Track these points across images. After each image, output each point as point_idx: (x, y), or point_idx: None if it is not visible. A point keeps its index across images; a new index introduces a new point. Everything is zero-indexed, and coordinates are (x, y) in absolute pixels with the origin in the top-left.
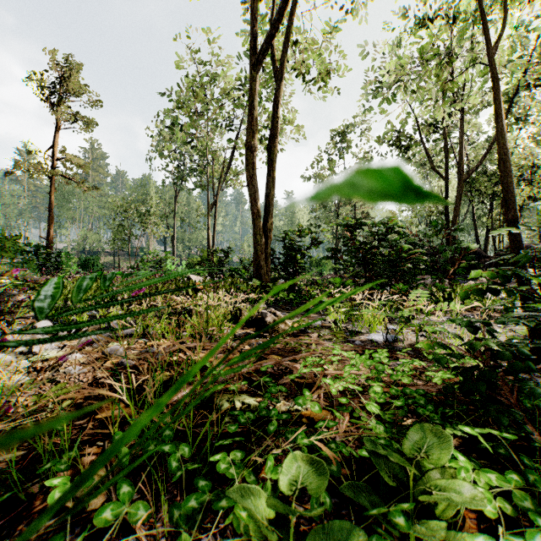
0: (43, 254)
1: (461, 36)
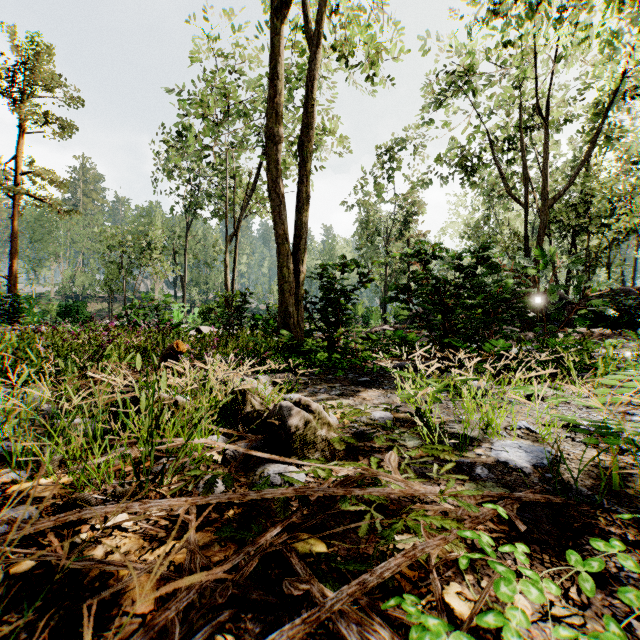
0: None
1: None
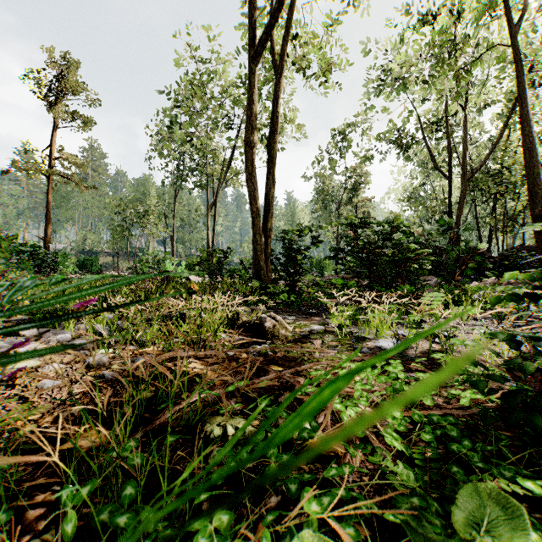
0: (39, 254)
1: (476, 19)
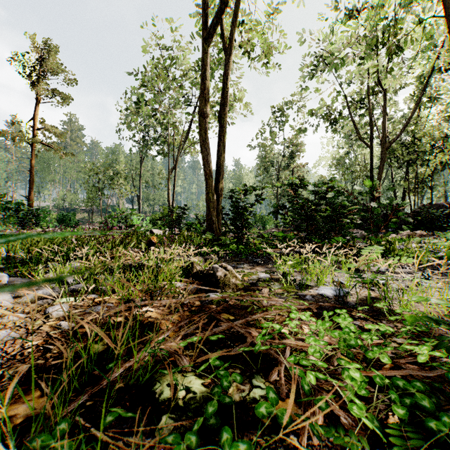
0: (22, 210)
1: None
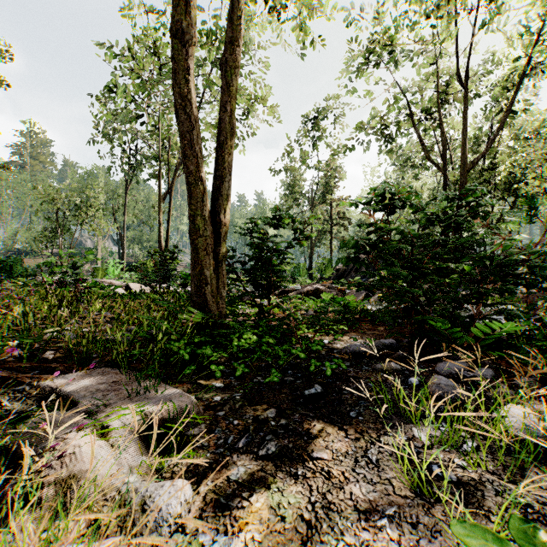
0: None
1: None
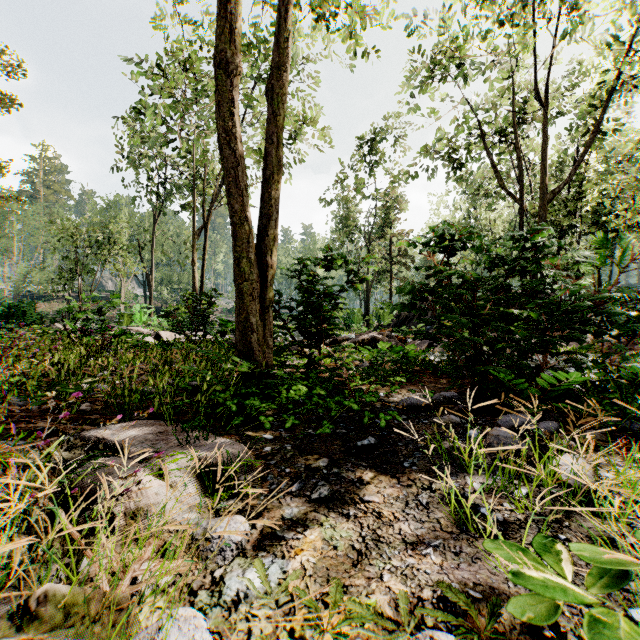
0: None
1: None
